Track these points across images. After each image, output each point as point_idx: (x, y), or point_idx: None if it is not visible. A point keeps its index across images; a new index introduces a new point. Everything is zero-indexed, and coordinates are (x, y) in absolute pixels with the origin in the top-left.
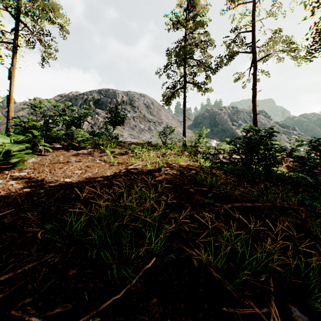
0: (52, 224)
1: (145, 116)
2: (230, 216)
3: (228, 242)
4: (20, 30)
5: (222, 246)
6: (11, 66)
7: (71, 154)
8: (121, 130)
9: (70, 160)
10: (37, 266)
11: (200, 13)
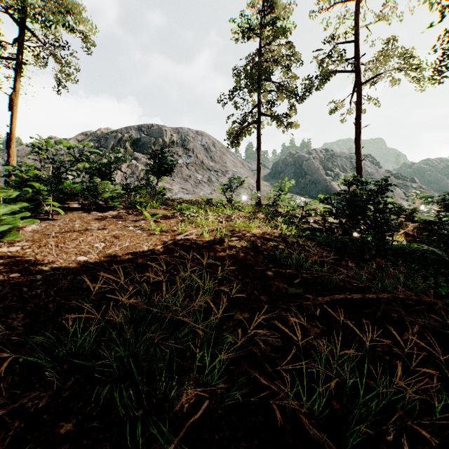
0: (45, 335)
1: (204, 162)
2: (329, 316)
3: (329, 362)
4: (26, 40)
5: (321, 376)
6: (13, 91)
7: (93, 218)
8: (169, 182)
9: (90, 227)
10: (7, 417)
11: (281, 16)
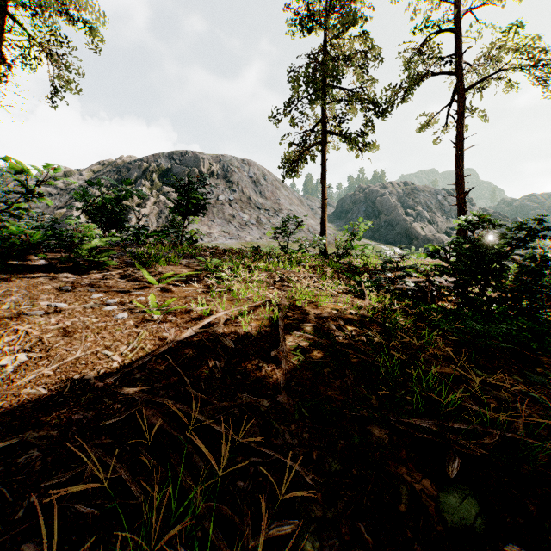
0: None
1: (251, 198)
2: None
3: None
4: (8, 32)
5: None
6: None
7: (53, 287)
8: (207, 223)
9: (26, 311)
10: None
11: None
